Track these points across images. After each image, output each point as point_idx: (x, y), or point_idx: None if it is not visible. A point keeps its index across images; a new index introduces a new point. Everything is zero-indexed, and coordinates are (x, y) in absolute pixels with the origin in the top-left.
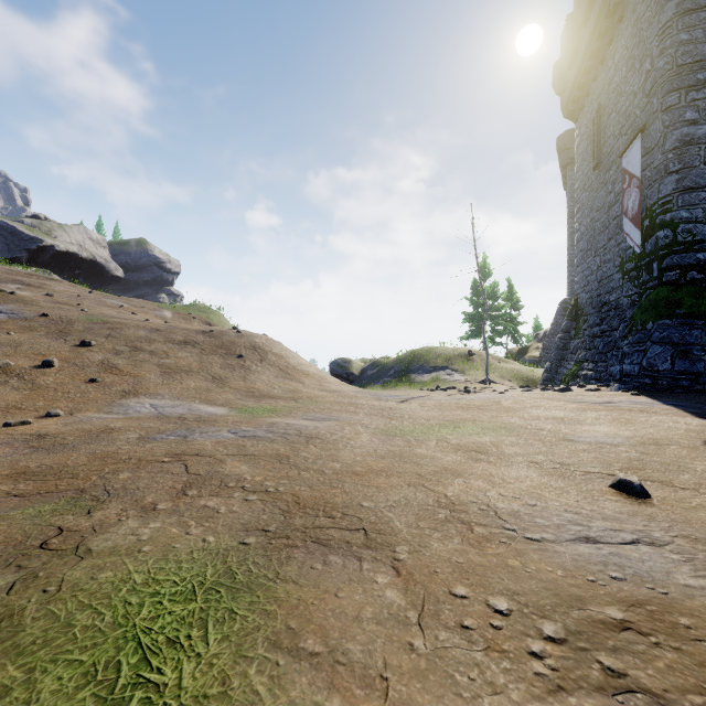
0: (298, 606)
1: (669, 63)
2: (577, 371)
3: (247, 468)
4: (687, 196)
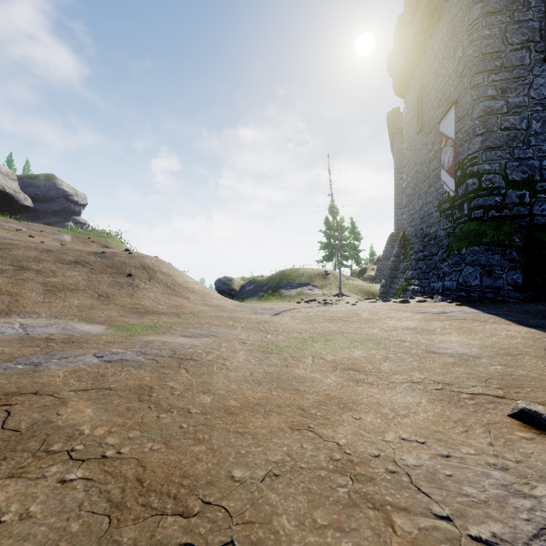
0: None
1: (476, 51)
2: (406, 286)
3: (92, 412)
4: (489, 154)
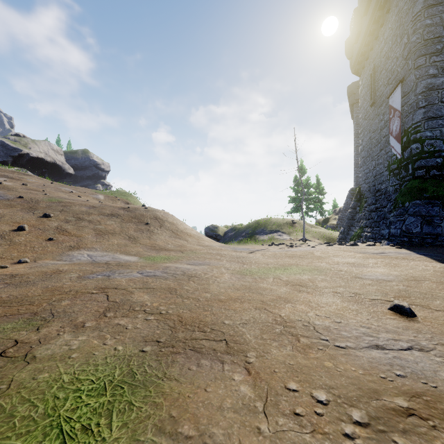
0: (178, 398)
1: (419, 38)
2: (360, 233)
3: (148, 297)
4: (430, 123)
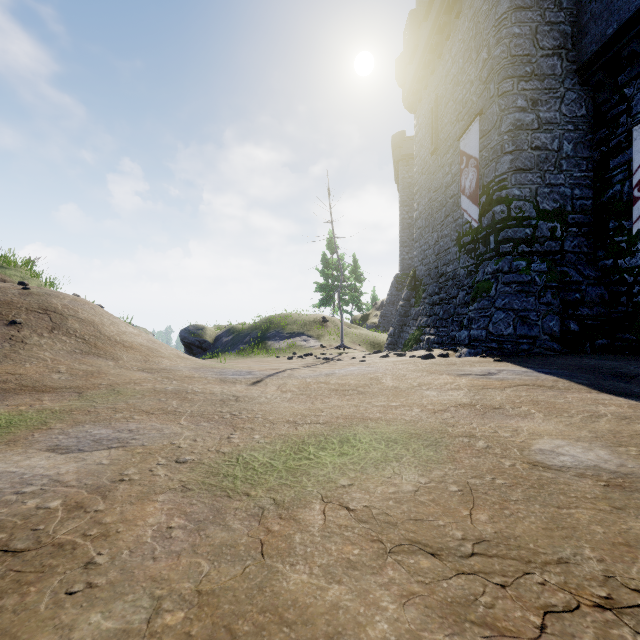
0: None
1: (504, 52)
2: (420, 335)
3: None
4: (519, 176)
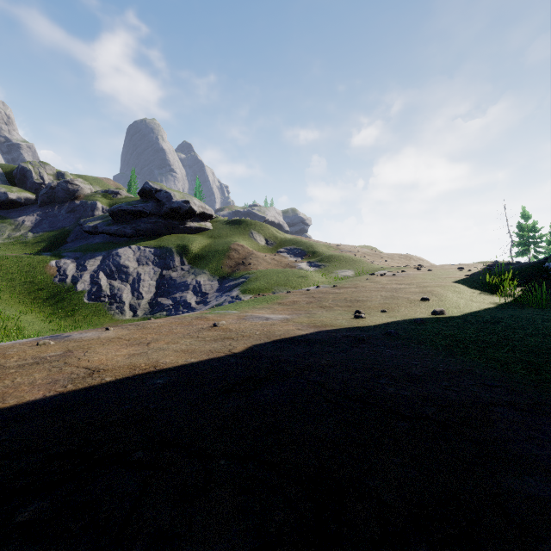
0: None
1: None
2: None
3: None
4: None
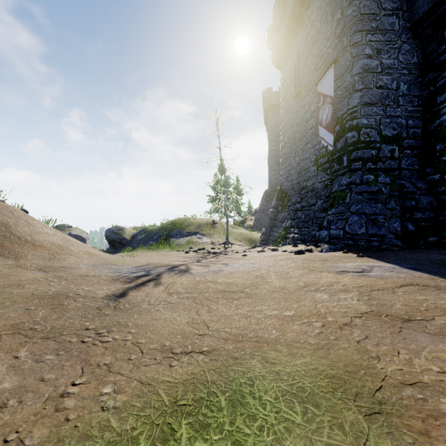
0: None
1: (355, 11)
2: (286, 234)
3: None
4: (367, 109)
